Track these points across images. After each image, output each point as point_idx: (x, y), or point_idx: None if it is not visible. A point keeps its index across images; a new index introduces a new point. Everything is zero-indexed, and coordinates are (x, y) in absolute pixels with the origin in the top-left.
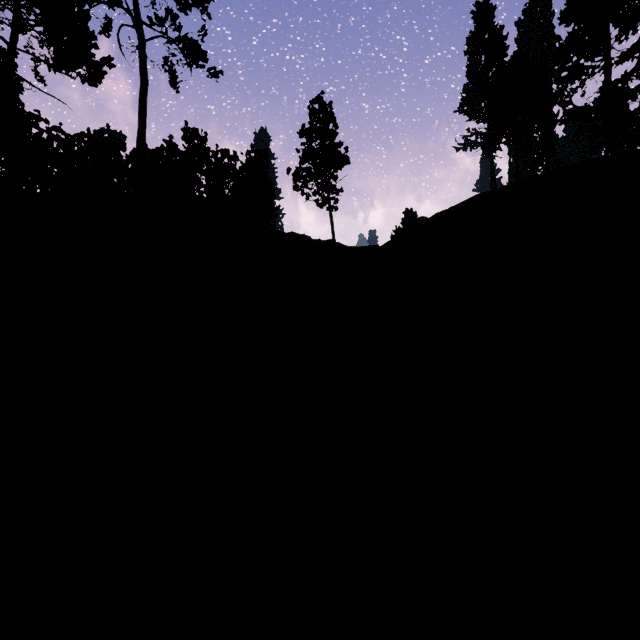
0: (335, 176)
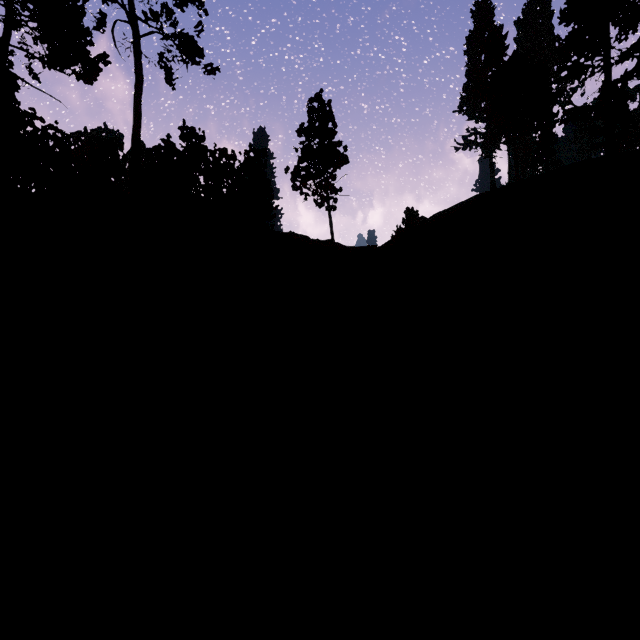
0: (334, 175)
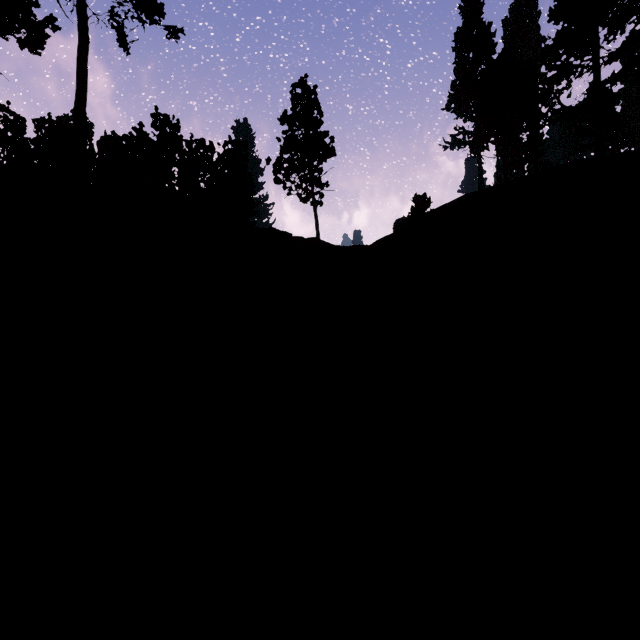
0: (320, 169)
